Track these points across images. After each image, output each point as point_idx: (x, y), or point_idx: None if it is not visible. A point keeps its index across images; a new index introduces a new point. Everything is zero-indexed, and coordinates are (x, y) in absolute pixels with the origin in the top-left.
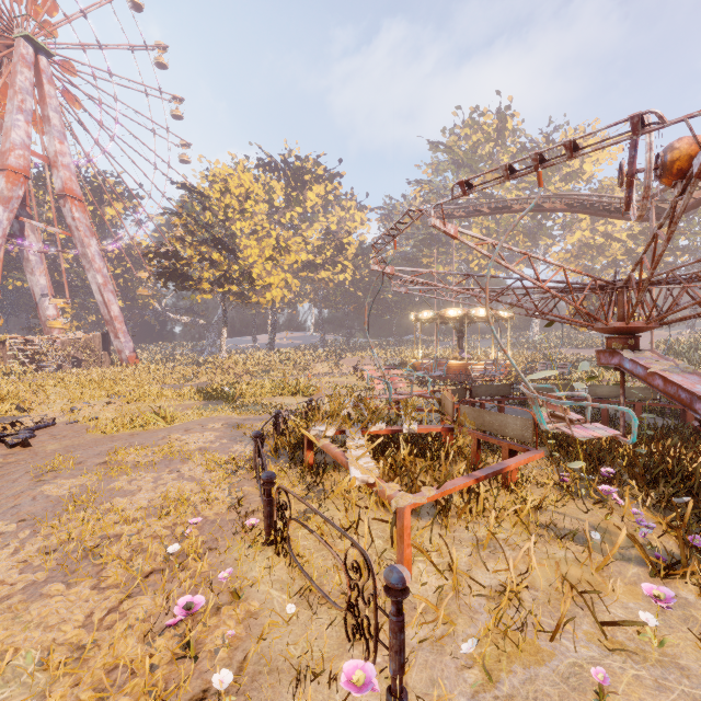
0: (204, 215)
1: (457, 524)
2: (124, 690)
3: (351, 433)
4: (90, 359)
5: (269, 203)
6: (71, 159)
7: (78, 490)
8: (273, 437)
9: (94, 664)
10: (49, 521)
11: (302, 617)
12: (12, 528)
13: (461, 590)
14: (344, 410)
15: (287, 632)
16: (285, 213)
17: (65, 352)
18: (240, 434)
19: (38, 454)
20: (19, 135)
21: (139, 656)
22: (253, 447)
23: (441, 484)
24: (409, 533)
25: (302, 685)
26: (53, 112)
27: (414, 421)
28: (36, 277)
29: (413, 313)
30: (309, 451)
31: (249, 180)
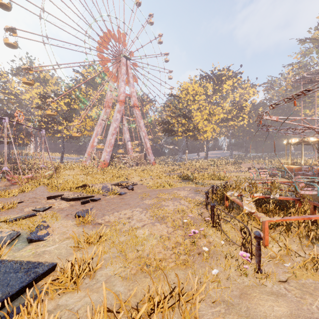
0: (179, 105)
1: (295, 237)
2: (180, 246)
3: (244, 195)
4: (141, 163)
5: (205, 94)
6: (135, 93)
7: (153, 203)
8: (211, 195)
9: (172, 240)
10: (149, 210)
11: (226, 247)
12: (141, 210)
13: (290, 255)
14: (242, 187)
15: (221, 248)
16: (212, 97)
17: (134, 160)
18: (197, 193)
19: (136, 192)
20: (122, 89)
21: (182, 241)
22: (203, 198)
23: (283, 216)
24: (267, 230)
25: (227, 259)
26: (130, 78)
27: (277, 194)
28: (126, 135)
29: (285, 140)
30: (226, 201)
31: (197, 87)
